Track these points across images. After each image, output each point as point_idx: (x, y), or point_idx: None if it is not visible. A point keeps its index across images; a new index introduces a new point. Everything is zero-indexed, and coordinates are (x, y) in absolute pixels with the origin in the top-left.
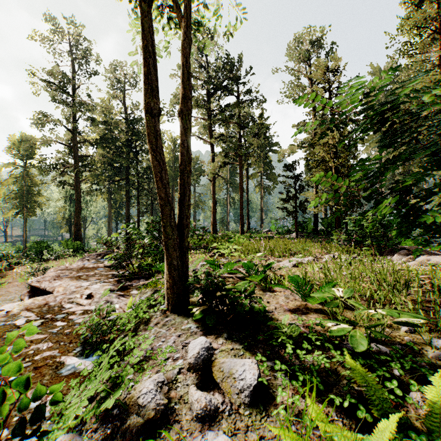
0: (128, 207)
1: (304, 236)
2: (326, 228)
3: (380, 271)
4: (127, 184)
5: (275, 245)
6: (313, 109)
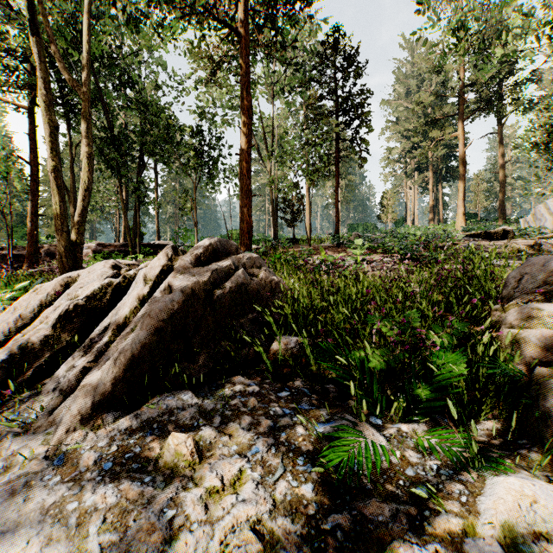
0: None
1: None
2: None
3: None
4: None
5: None
6: None
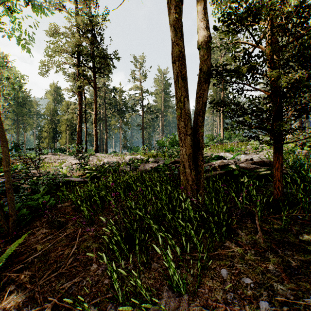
0: None
1: None
2: None
3: None
4: None
5: None
6: None
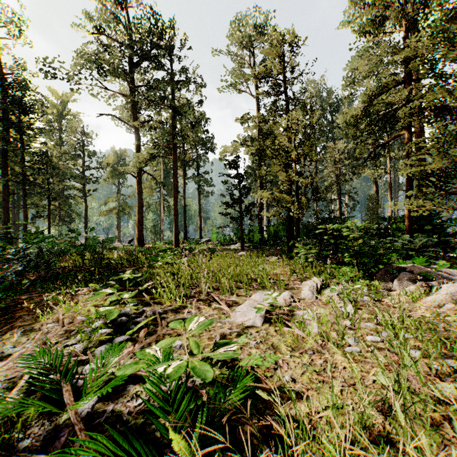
0: (7, 208)
1: (249, 247)
2: (272, 237)
3: (451, 338)
4: (4, 175)
5: (221, 267)
6: (258, 104)
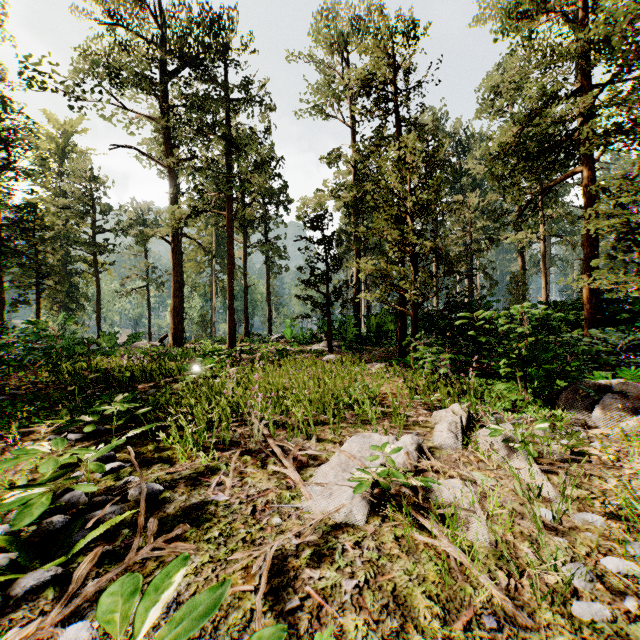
0: None
1: (340, 347)
2: (374, 332)
3: None
4: None
5: (293, 383)
6: (353, 136)
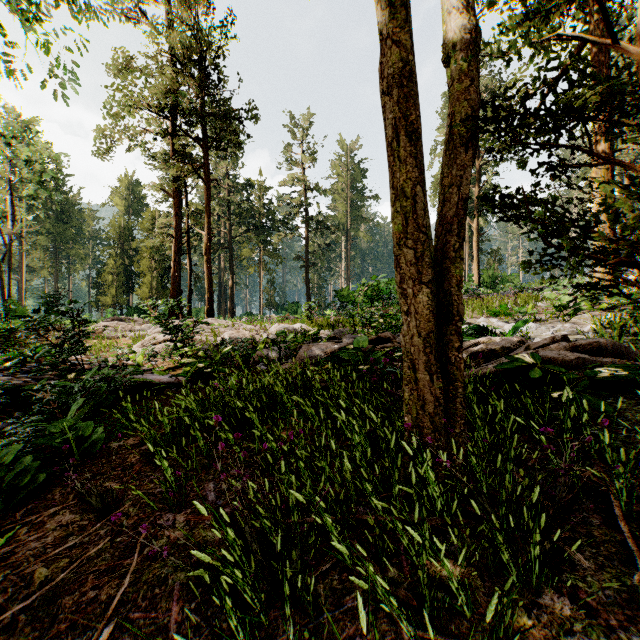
0: None
1: None
2: None
3: None
4: None
5: None
6: None
